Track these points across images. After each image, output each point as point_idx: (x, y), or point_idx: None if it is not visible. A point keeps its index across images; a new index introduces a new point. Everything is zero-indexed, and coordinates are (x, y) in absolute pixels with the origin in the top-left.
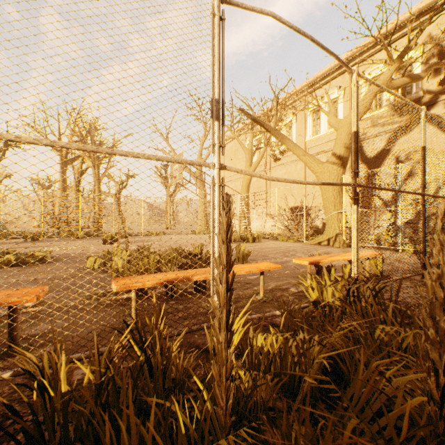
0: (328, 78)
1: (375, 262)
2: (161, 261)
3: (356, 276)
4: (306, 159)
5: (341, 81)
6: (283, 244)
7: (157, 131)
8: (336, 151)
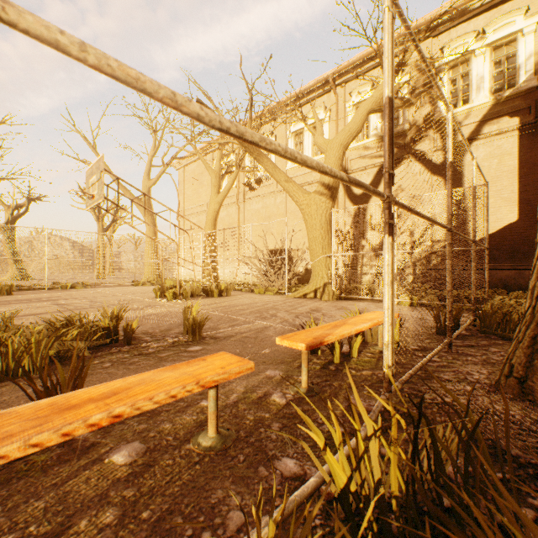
0: (312, 95)
1: None
2: (4, 352)
3: (391, 370)
4: (290, 186)
5: (326, 101)
6: (260, 298)
7: (76, 131)
8: (324, 178)
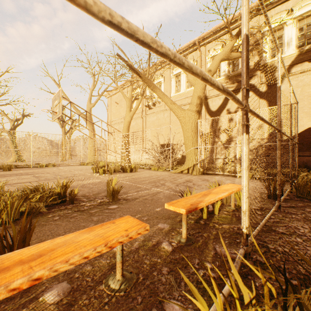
0: (186, 52)
1: (238, 194)
2: None
3: (247, 230)
4: (172, 106)
5: (194, 56)
6: (155, 173)
7: (49, 76)
8: (193, 101)
